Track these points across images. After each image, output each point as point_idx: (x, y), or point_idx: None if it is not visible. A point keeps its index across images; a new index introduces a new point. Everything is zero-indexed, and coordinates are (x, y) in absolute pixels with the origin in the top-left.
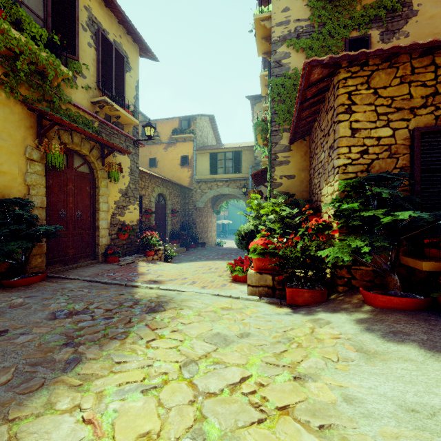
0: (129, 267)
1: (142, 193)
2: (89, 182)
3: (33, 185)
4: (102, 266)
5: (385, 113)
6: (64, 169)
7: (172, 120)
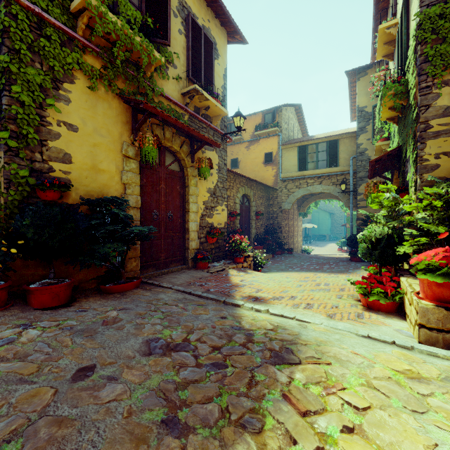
0: (220, 275)
1: (227, 194)
2: (180, 181)
3: (129, 183)
4: (192, 272)
5: None
6: (156, 167)
7: (255, 115)
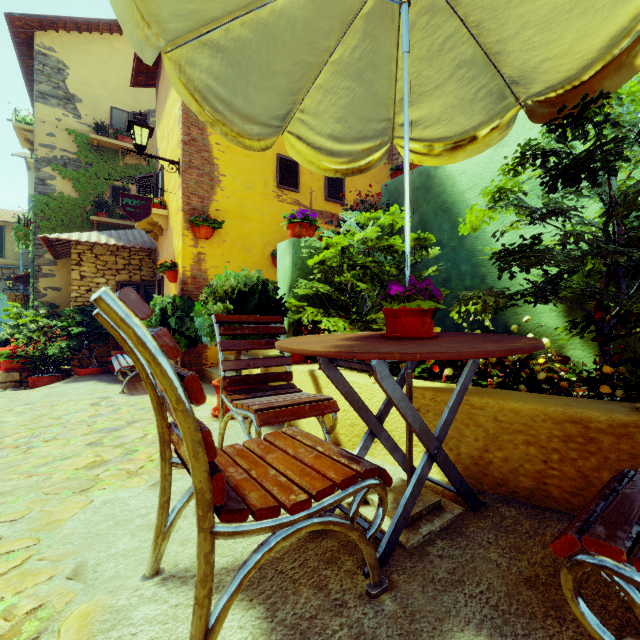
0: None
1: None
2: None
3: None
4: None
5: (102, 269)
6: None
7: None
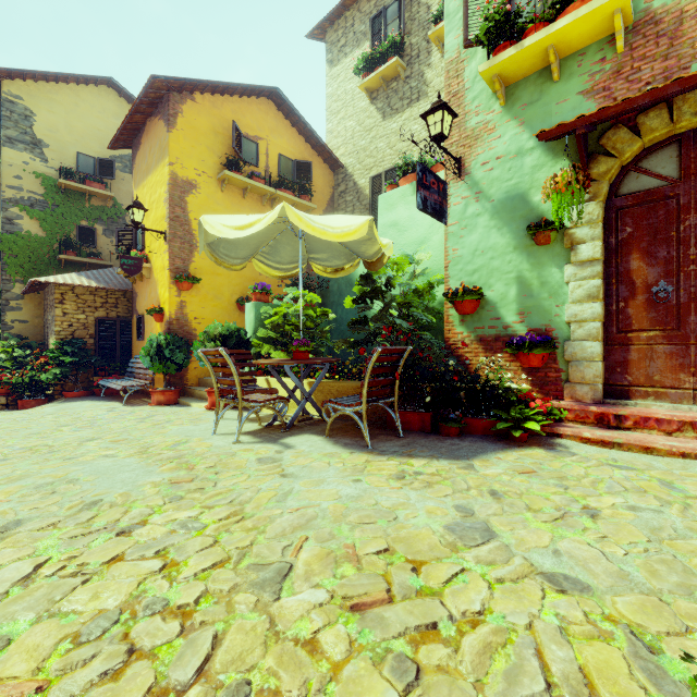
0: None
1: None
2: None
3: None
4: None
5: (83, 307)
6: None
7: None
